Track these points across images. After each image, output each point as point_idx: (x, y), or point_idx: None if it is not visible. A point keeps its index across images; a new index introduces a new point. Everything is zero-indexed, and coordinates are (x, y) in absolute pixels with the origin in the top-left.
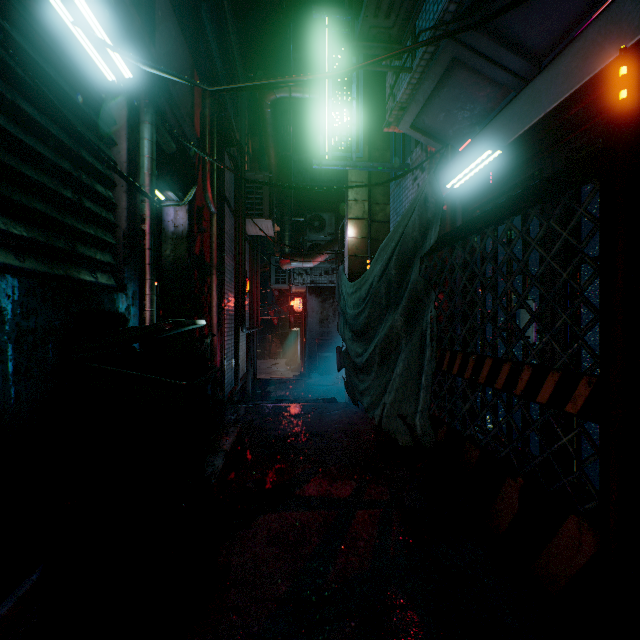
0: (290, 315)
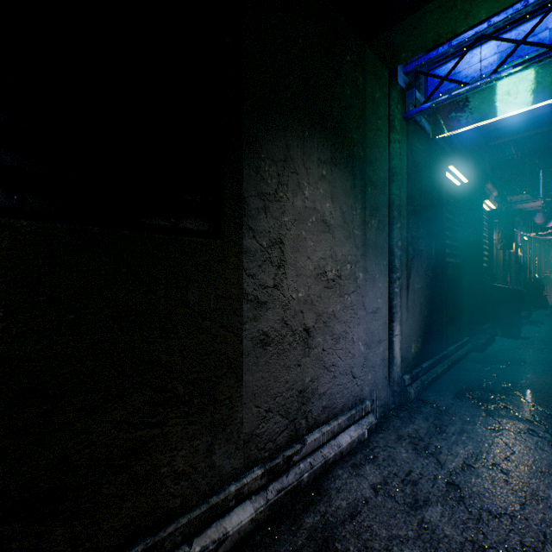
0: None
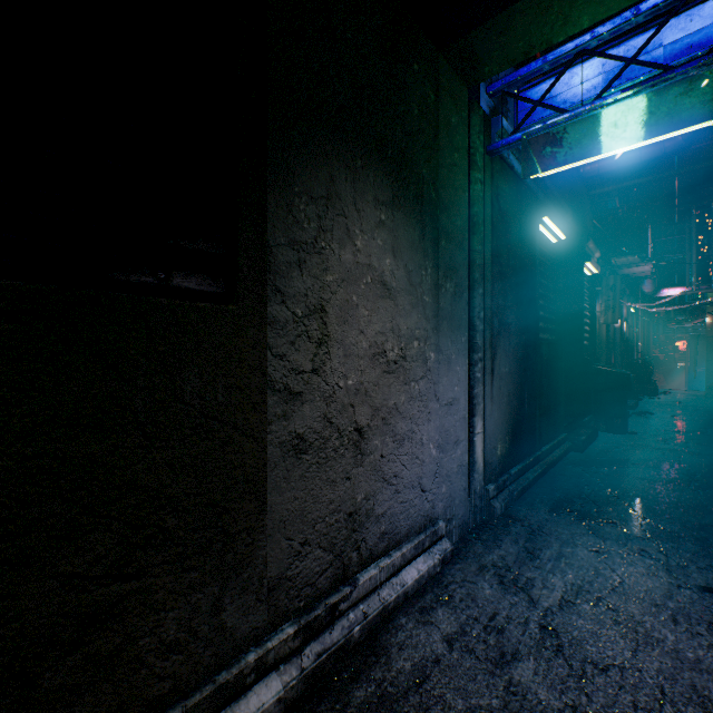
0: (674, 353)
